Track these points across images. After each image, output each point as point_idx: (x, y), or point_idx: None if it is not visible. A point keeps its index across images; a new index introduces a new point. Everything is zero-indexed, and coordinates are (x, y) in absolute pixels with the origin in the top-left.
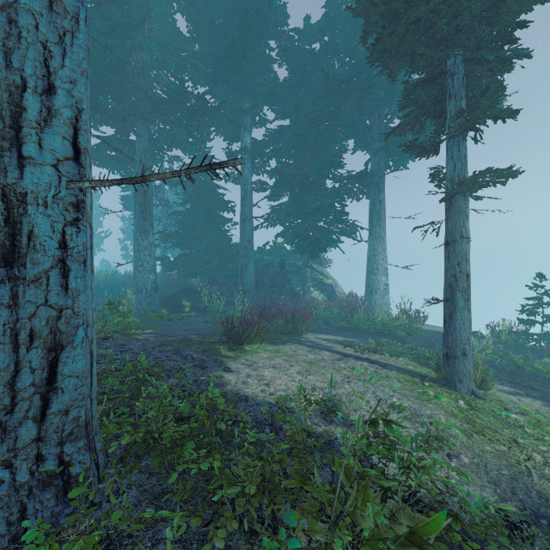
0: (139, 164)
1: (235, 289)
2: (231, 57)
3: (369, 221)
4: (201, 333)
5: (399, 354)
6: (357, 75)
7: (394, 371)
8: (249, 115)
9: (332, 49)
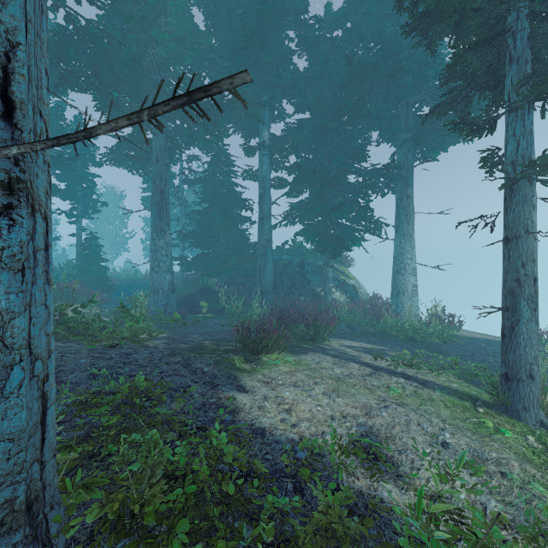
0: (156, 163)
1: (253, 289)
2: (249, 48)
3: (396, 217)
4: (216, 339)
5: (440, 369)
6: (382, 61)
7: (437, 392)
8: (267, 109)
9: (355, 35)
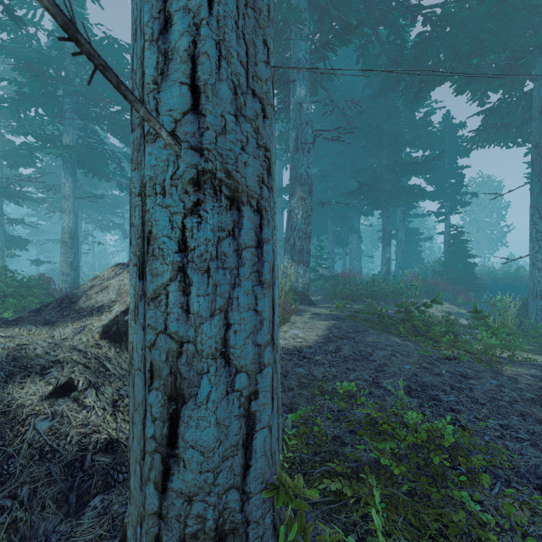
0: (538, 118)
1: None
2: None
3: None
4: None
5: None
6: None
7: None
8: None
9: None
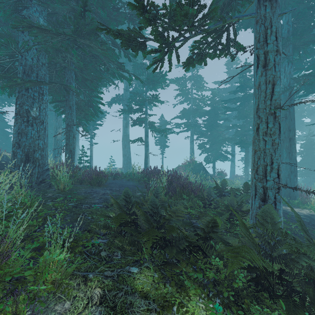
0: None
1: None
2: None
3: None
4: None
5: None
6: None
7: None
8: None
9: None
